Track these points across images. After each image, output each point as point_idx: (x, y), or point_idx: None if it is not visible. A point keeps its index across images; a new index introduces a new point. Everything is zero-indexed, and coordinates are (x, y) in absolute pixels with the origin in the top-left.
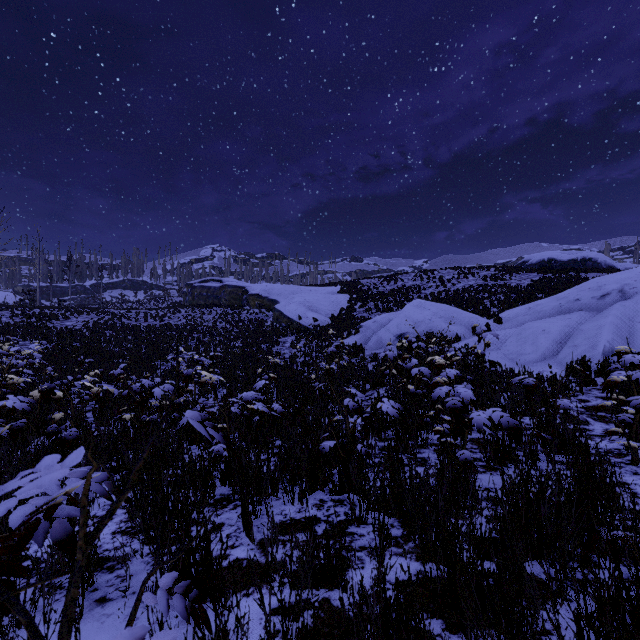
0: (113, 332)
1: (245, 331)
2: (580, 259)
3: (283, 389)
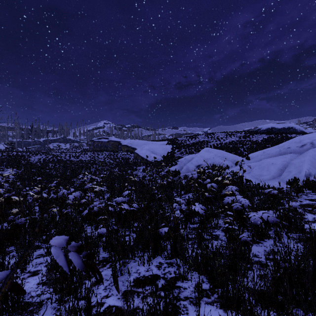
0: (53, 164)
1: (119, 163)
2: (287, 127)
3: (138, 194)
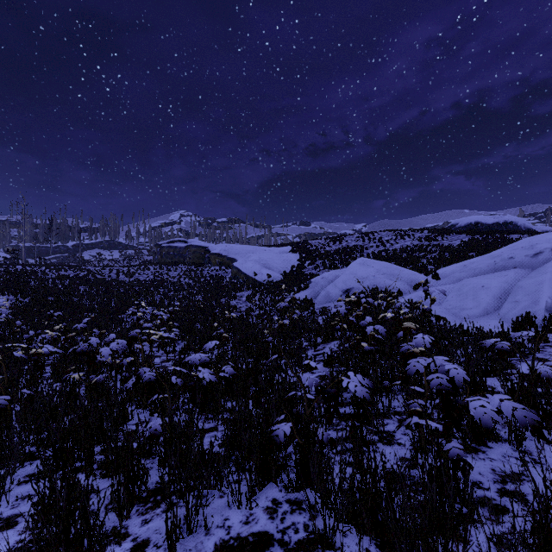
0: (86, 287)
1: (206, 286)
2: (502, 222)
3: (238, 343)
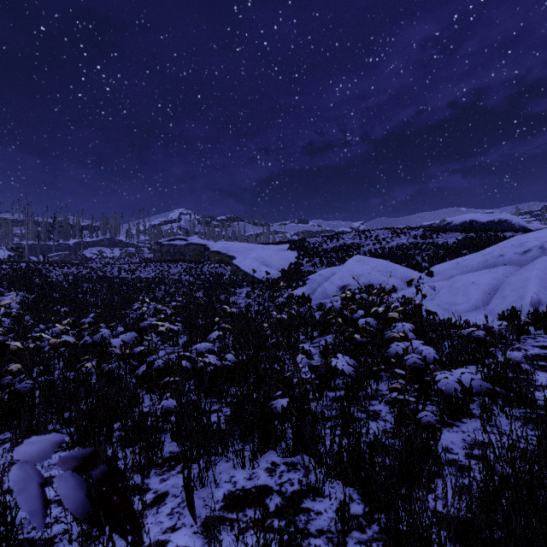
0: (90, 284)
1: (206, 283)
2: (497, 221)
3: (238, 336)
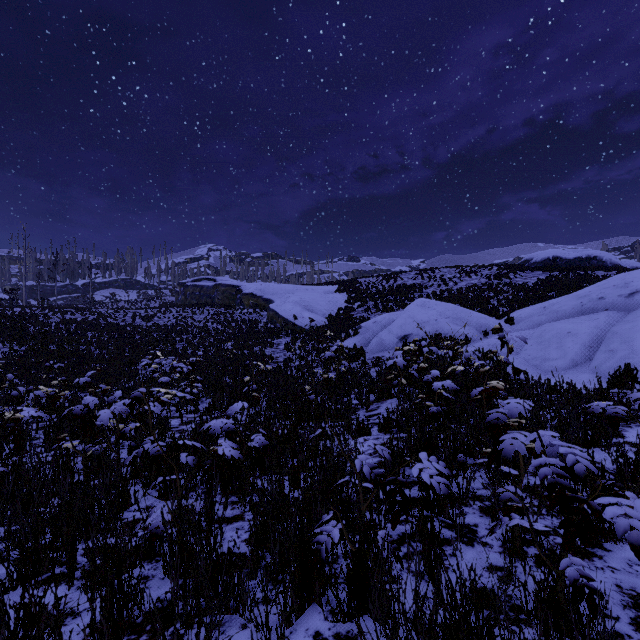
0: (96, 333)
1: (237, 332)
2: (584, 257)
3: (273, 401)
